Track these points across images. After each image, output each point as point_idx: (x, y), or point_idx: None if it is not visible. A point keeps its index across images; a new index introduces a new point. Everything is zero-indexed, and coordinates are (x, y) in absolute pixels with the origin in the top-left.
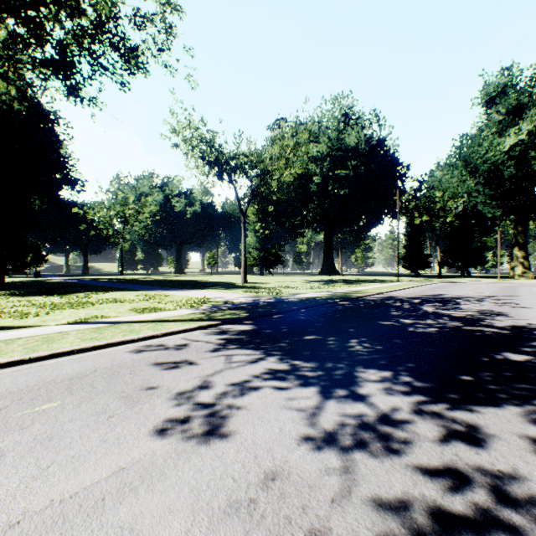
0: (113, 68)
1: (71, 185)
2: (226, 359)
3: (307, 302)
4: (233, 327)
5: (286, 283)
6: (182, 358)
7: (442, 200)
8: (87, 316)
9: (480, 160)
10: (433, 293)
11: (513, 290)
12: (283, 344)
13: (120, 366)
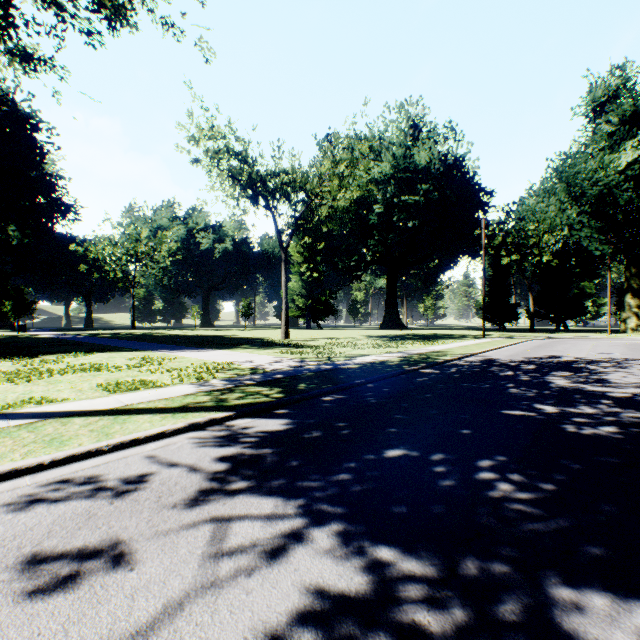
0: (73, 6)
1: (61, 212)
2: (211, 540)
3: (375, 371)
4: (252, 425)
5: (340, 340)
6: (108, 532)
7: (535, 235)
8: (18, 398)
9: (586, 182)
10: (544, 354)
11: None
12: (345, 477)
13: None
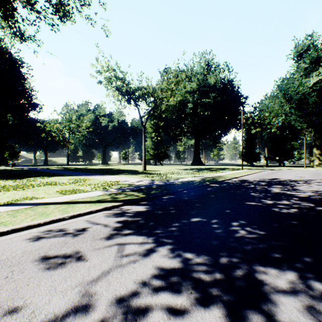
0: (45, 12)
1: (33, 107)
2: (118, 251)
3: (188, 185)
4: (131, 208)
5: (171, 170)
6: (74, 248)
7: (268, 118)
8: (21, 197)
9: (293, 92)
10: (270, 177)
11: (321, 175)
12: (173, 228)
13: (3, 263)
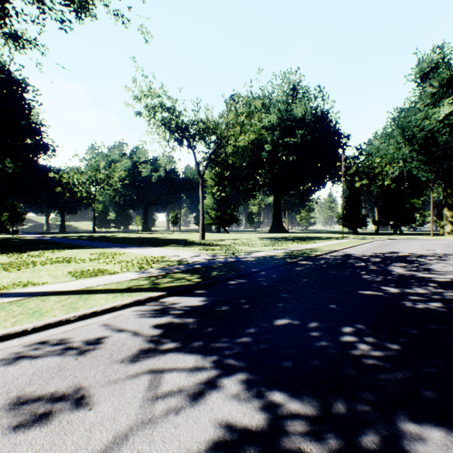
0: (51, 2)
1: (43, 150)
2: (149, 387)
3: (266, 262)
4: (179, 301)
5: (241, 240)
6: (73, 381)
7: (379, 166)
8: (11, 282)
9: (415, 129)
10: (386, 251)
11: None
12: (247, 339)
13: None
